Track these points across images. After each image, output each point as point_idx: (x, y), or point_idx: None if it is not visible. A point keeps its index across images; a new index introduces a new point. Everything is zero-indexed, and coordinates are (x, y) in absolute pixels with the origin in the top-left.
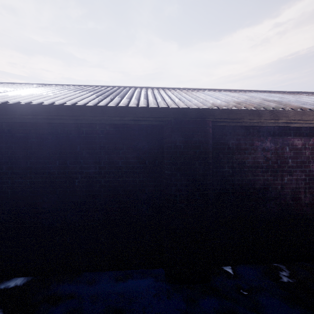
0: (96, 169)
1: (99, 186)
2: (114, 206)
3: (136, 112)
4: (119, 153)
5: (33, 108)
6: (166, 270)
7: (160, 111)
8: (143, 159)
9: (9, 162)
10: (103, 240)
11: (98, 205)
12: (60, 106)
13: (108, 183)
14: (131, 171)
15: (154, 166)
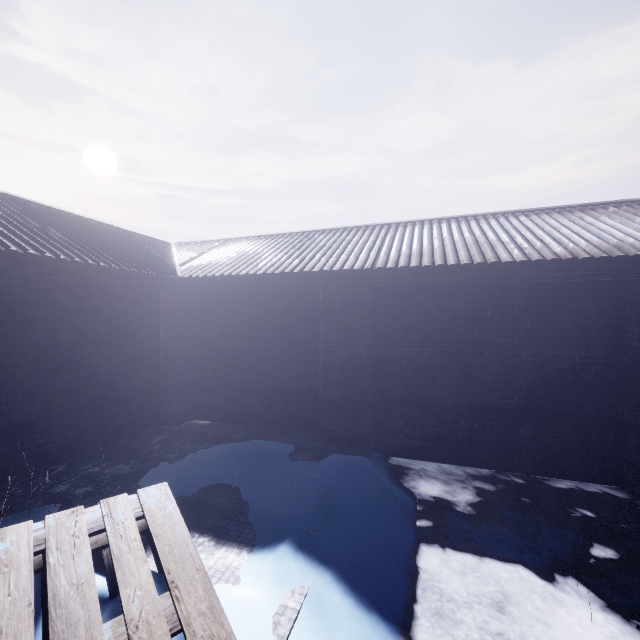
0: (513, 338)
1: (518, 361)
2: (539, 388)
3: (588, 264)
4: (548, 318)
5: (449, 269)
6: (636, 483)
7: (628, 260)
8: (586, 326)
9: (404, 328)
10: (523, 431)
11: (517, 386)
12: (481, 264)
13: (530, 357)
14: (566, 343)
15: (605, 337)
